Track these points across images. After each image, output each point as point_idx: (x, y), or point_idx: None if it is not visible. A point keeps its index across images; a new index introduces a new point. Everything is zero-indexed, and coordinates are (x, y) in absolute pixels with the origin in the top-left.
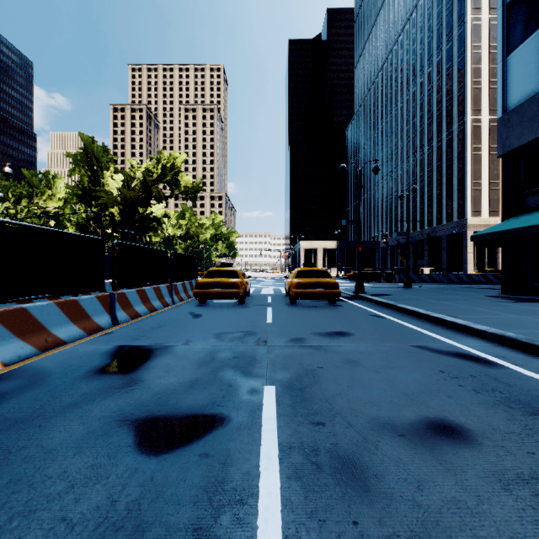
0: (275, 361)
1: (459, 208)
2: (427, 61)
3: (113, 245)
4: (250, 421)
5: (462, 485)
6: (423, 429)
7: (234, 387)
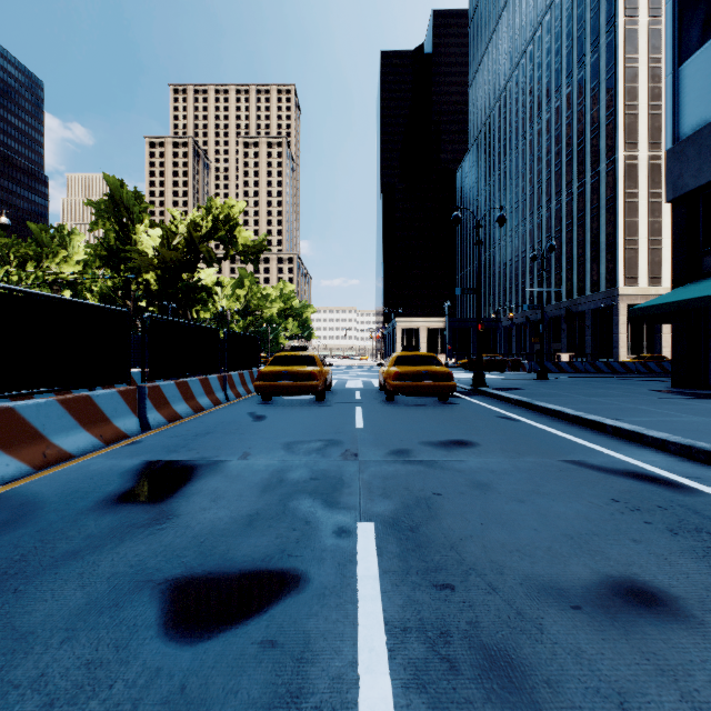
0: (372, 485)
1: (608, 274)
2: (565, 78)
3: (142, 320)
4: (339, 582)
5: (693, 701)
6: (607, 597)
7: (313, 526)
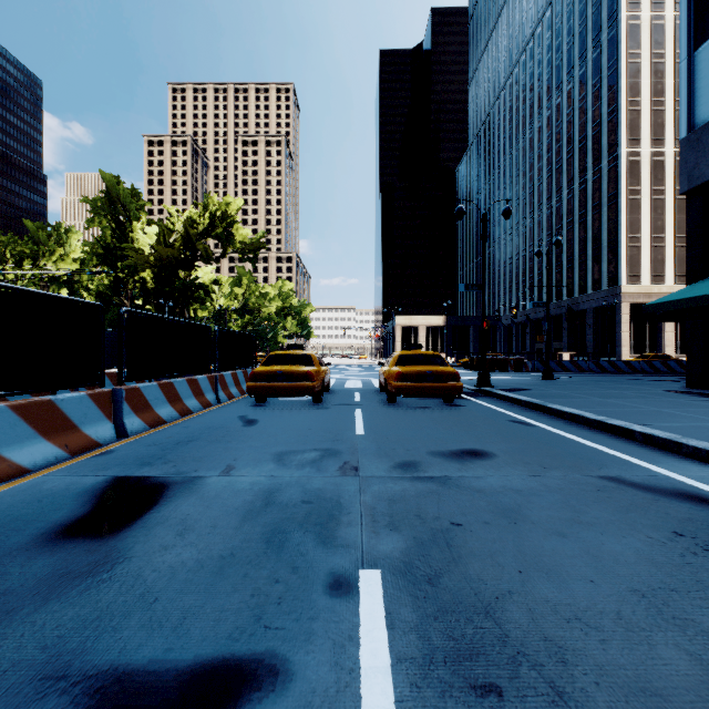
0: (375, 510)
1: (610, 272)
2: (566, 75)
3: (119, 315)
4: (334, 680)
5: None
6: None
7: (302, 575)
